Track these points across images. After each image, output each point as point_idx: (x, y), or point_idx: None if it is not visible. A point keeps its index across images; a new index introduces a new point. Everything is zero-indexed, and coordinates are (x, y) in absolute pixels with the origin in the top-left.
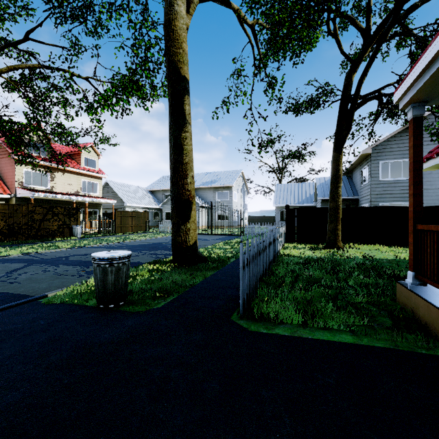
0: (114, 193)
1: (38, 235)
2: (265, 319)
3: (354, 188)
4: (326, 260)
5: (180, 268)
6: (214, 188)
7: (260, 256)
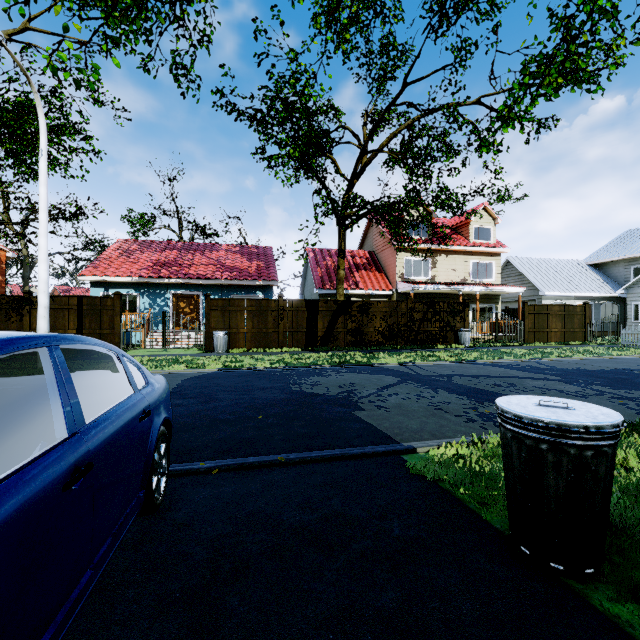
0: (520, 277)
1: (417, 340)
2: None
3: None
4: None
5: None
6: None
7: None
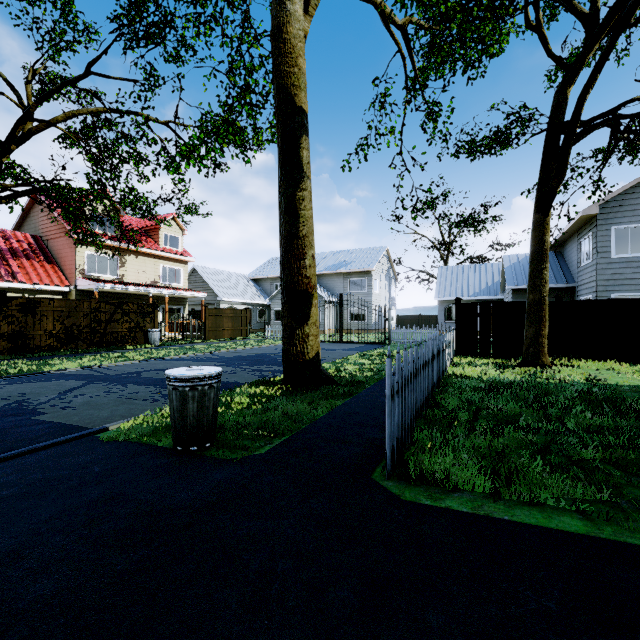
0: (205, 283)
1: (104, 342)
2: (427, 482)
3: (567, 271)
4: (523, 385)
5: (294, 393)
6: (345, 275)
7: (417, 377)
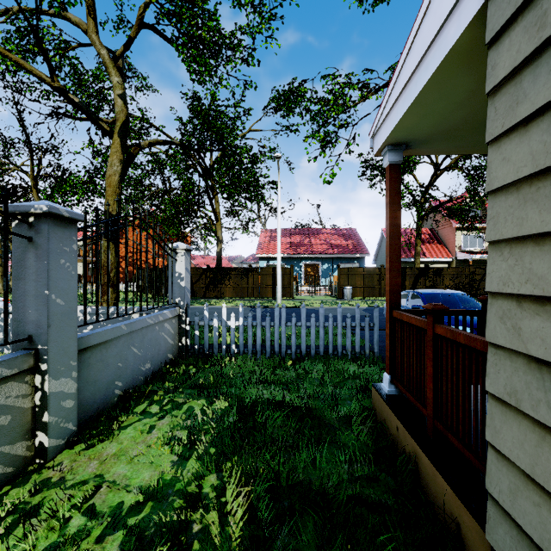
0: None
1: (477, 294)
2: None
3: None
4: None
5: None
6: None
7: None
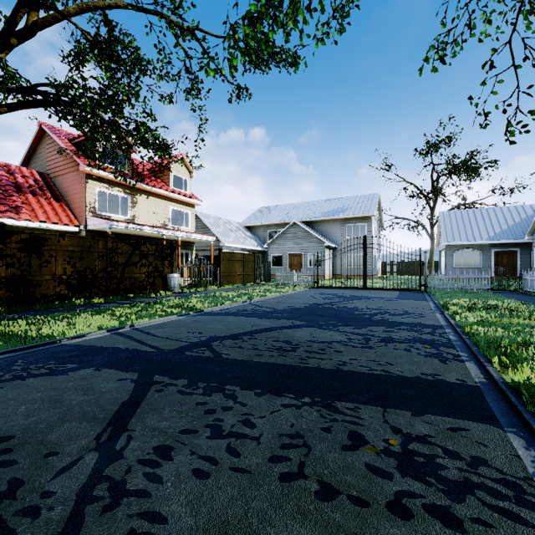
0: (206, 229)
1: (121, 289)
2: None
3: None
4: None
5: None
6: (342, 221)
7: None
